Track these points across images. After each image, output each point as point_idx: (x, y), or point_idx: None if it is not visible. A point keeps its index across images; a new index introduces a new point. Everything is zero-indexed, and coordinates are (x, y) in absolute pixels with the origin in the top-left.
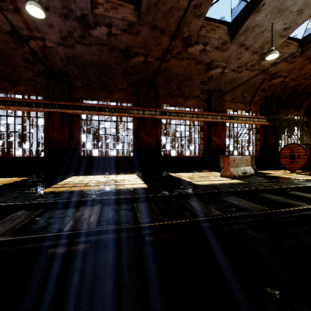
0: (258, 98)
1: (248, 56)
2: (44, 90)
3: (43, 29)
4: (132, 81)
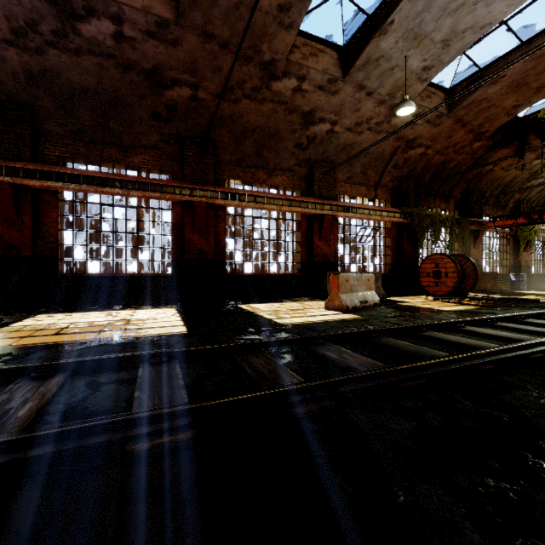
0: (389, 179)
1: (371, 107)
2: None
3: None
4: (169, 134)
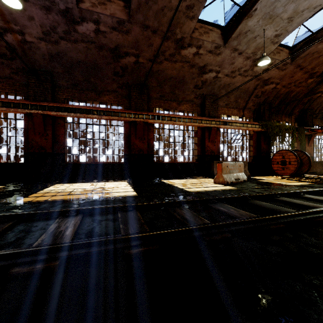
0: (252, 104)
1: (241, 61)
2: (24, 89)
3: (22, 21)
4: (123, 83)
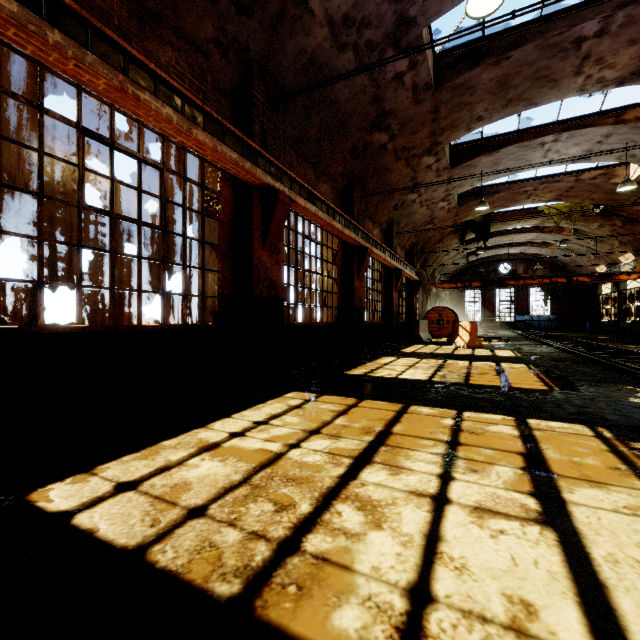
0: (409, 243)
1: (441, 191)
2: (221, 103)
3: None
4: (349, 169)
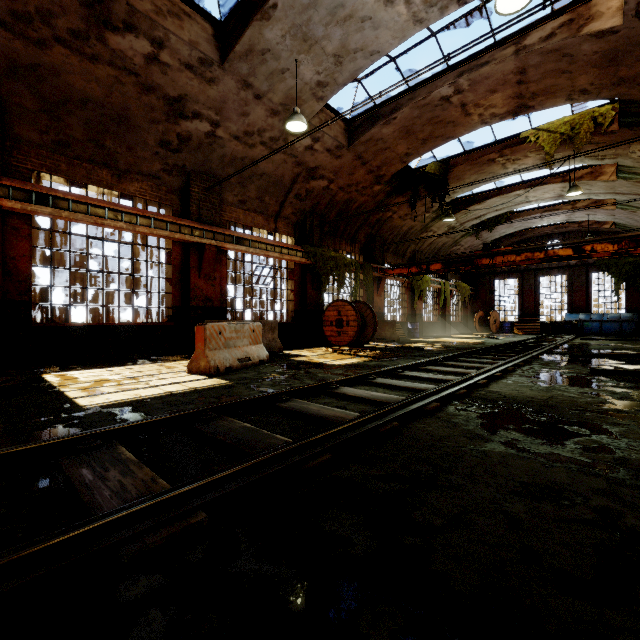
0: (291, 210)
1: (263, 115)
2: None
3: None
4: None
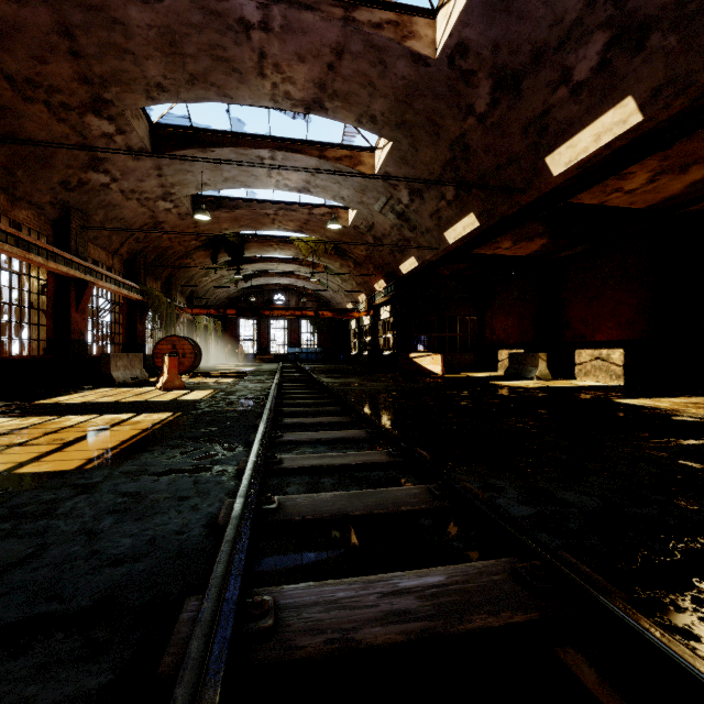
0: (127, 249)
1: (154, 185)
2: None
3: None
4: None
